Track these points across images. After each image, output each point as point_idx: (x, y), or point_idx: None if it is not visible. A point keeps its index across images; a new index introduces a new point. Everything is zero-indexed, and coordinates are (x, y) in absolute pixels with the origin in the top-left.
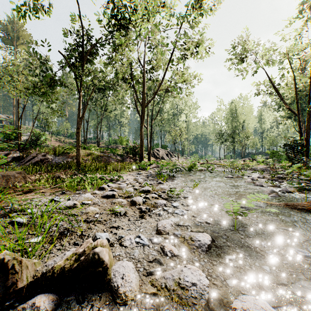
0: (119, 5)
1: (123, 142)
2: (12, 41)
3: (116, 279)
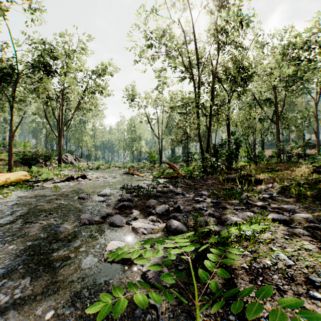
0: (41, 46)
1: (27, 147)
2: None
3: (88, 177)
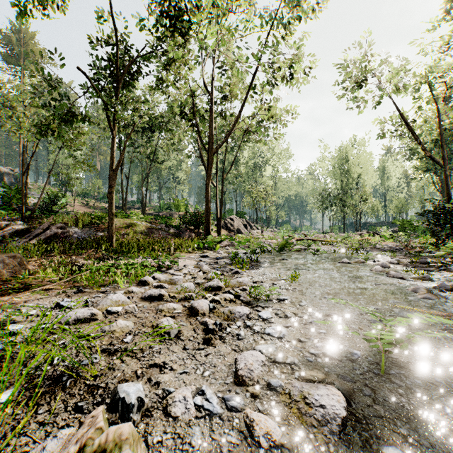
0: None
1: (180, 207)
2: (18, 59)
3: None
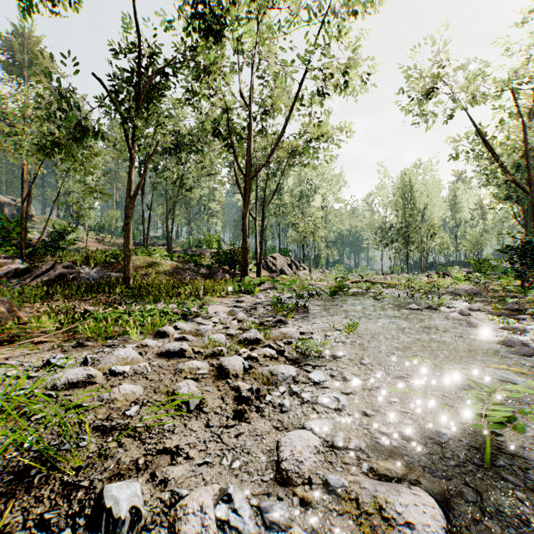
0: None
1: (213, 243)
2: (20, 69)
3: None
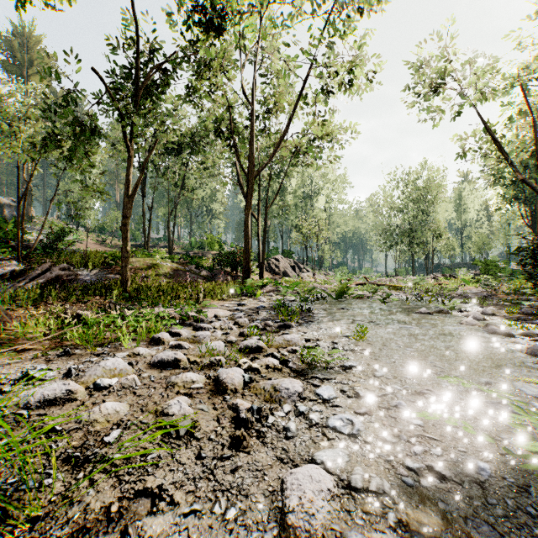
0: None
1: (215, 244)
2: (20, 68)
3: None
